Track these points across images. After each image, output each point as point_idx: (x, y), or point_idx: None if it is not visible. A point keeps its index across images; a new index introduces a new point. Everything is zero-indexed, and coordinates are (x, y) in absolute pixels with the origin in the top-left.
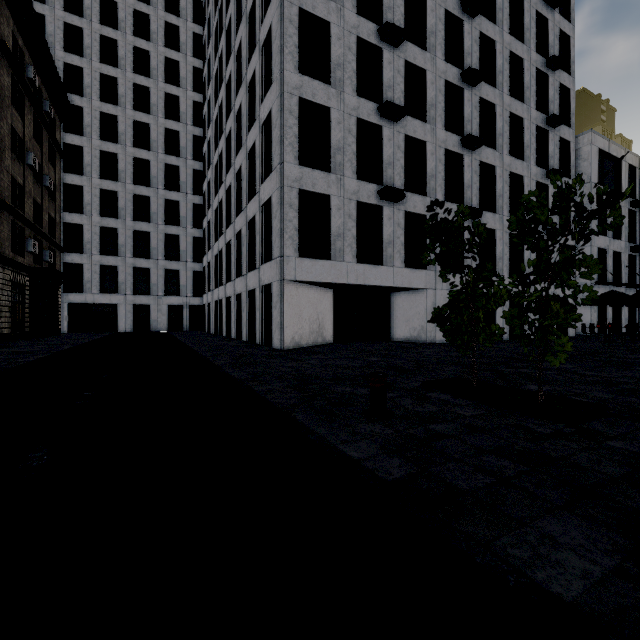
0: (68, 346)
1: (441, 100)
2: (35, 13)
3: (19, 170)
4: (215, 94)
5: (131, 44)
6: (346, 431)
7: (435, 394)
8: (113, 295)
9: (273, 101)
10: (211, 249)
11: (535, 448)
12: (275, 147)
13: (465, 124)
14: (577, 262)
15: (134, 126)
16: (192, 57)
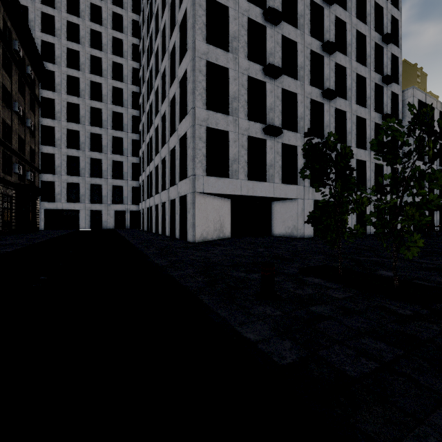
0: (41, 240)
1: (308, 64)
2: (19, 3)
3: (8, 115)
4: (147, 62)
5: (89, 27)
6: (243, 313)
7: (310, 278)
8: (76, 203)
9: (187, 63)
10: (144, 171)
11: (403, 330)
12: (189, 96)
13: (325, 81)
14: (427, 175)
15: (91, 85)
16: (131, 37)
